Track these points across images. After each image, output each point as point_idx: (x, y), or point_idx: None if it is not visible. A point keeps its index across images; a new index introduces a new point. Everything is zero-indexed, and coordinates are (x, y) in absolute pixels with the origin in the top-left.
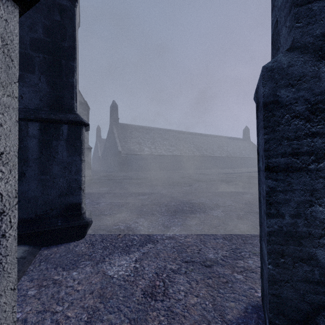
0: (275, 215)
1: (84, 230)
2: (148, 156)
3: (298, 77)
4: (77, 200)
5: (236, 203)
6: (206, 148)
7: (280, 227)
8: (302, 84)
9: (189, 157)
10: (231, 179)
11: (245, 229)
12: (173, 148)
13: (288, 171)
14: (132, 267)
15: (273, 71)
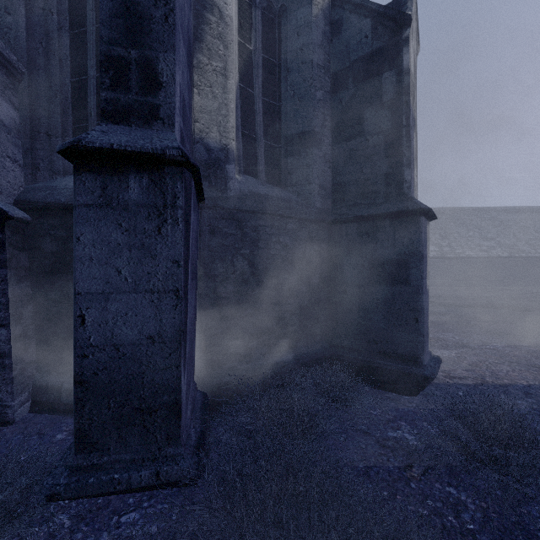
0: None
1: None
2: (434, 259)
3: None
4: None
5: None
6: None
7: None
8: None
9: (531, 260)
10: None
11: None
12: (491, 243)
13: None
14: (454, 355)
15: None
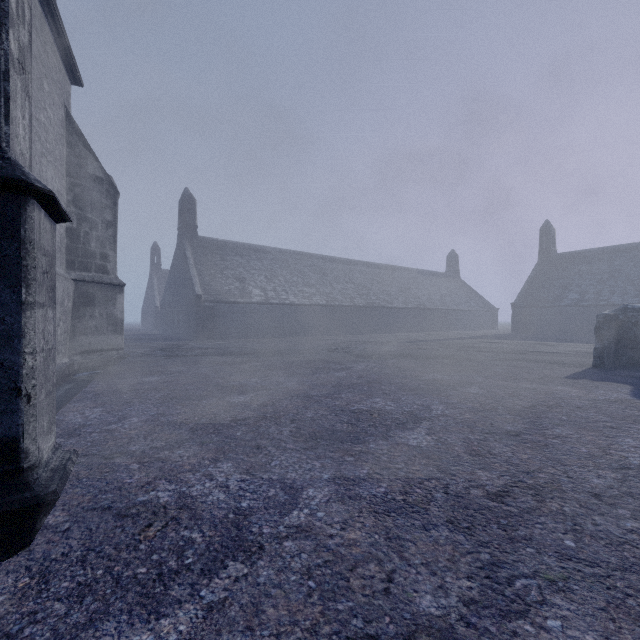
0: None
1: (26, 526)
2: (259, 305)
3: None
4: (5, 430)
5: (454, 410)
6: (378, 291)
7: None
8: None
9: (343, 309)
10: (430, 353)
11: (496, 488)
12: (313, 290)
13: None
14: None
15: None
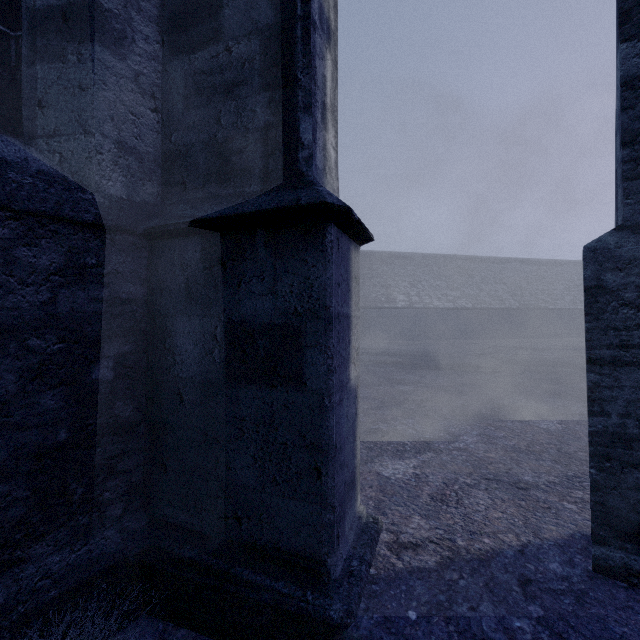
0: (599, 413)
1: None
2: (403, 310)
3: (627, 261)
4: None
5: None
6: (536, 291)
7: (605, 427)
8: (632, 268)
9: (492, 312)
10: None
11: None
12: (457, 293)
13: (615, 365)
14: (411, 473)
15: (596, 252)
